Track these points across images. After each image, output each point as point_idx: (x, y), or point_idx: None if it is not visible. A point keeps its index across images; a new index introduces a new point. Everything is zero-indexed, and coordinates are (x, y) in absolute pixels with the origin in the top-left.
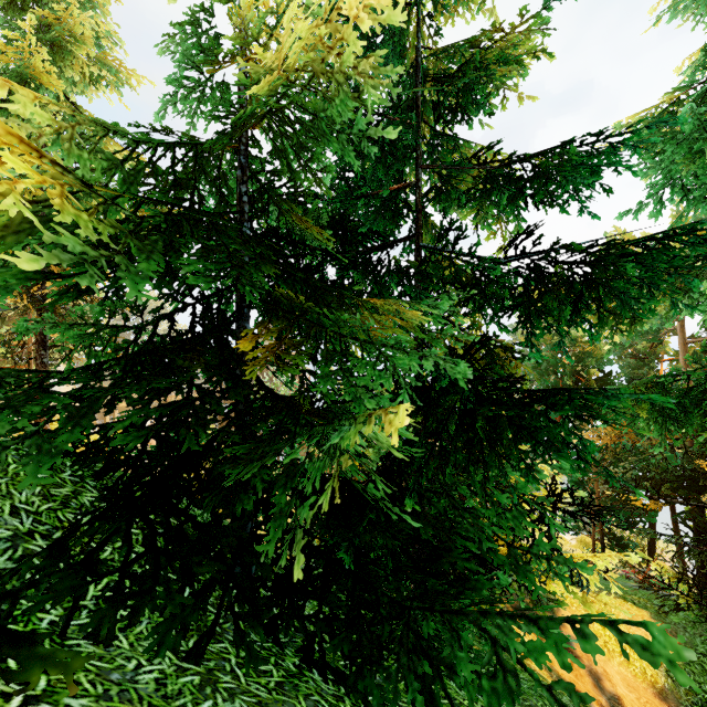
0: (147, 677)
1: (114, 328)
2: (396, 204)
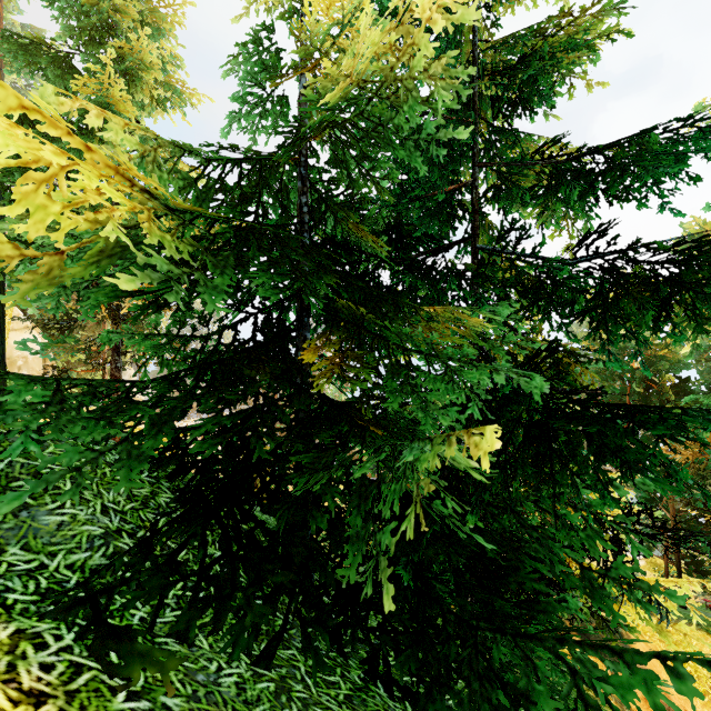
0: (228, 680)
1: (184, 338)
2: (451, 206)
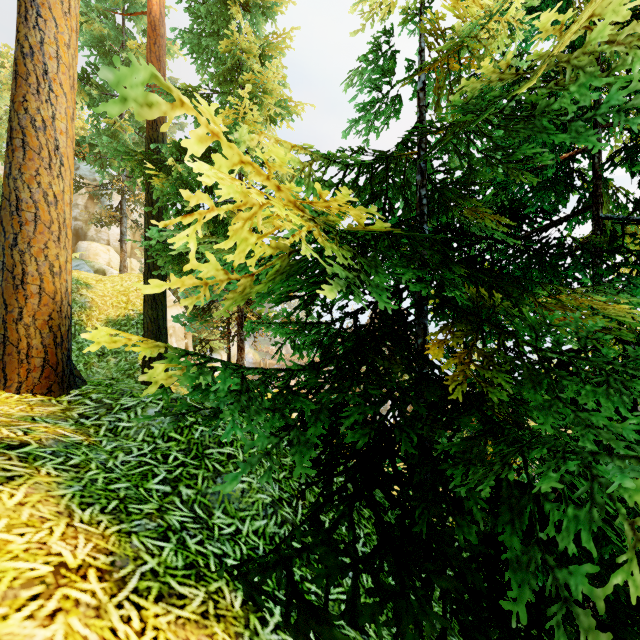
0: None
1: (313, 325)
2: (568, 175)
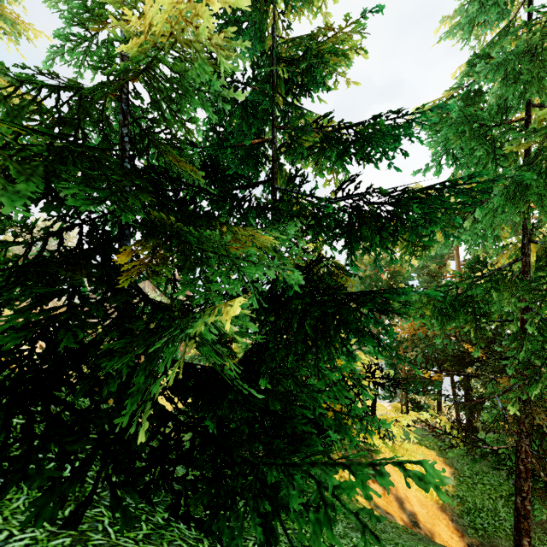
0: (17, 545)
1: (2, 244)
2: (256, 155)
